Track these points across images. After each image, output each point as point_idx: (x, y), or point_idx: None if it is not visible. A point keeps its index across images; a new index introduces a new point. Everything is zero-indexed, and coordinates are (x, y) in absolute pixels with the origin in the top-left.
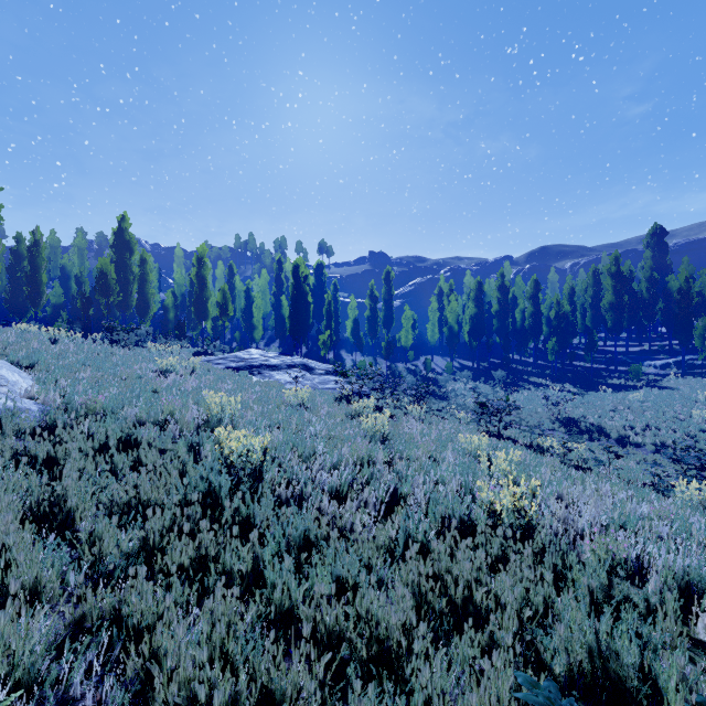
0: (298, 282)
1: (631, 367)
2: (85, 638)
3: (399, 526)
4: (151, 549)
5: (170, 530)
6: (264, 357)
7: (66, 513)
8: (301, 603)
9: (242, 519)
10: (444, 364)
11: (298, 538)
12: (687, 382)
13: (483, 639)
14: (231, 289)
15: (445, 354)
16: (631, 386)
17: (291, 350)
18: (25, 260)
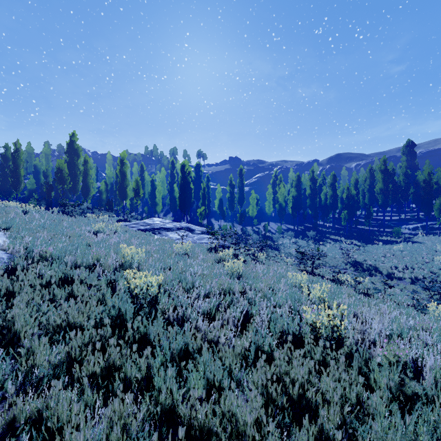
0: (184, 176)
1: (394, 229)
2: (13, 436)
3: (251, 340)
4: (73, 361)
5: (88, 344)
6: (162, 223)
7: (13, 333)
8: (180, 404)
9: (141, 335)
10: (276, 227)
11: (180, 350)
12: (429, 238)
13: (315, 428)
14: (142, 180)
15: (276, 221)
16: (394, 241)
17: (180, 218)
18: (10, 161)
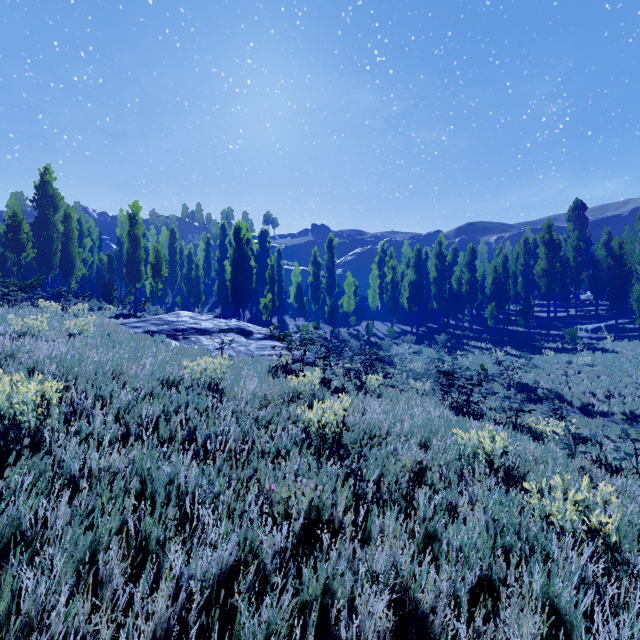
0: (239, 245)
1: (568, 331)
2: None
3: None
4: None
5: None
6: (193, 320)
7: None
8: None
9: None
10: (384, 329)
11: None
12: (625, 345)
13: None
14: (172, 254)
15: (384, 319)
16: (570, 350)
17: (235, 315)
18: None
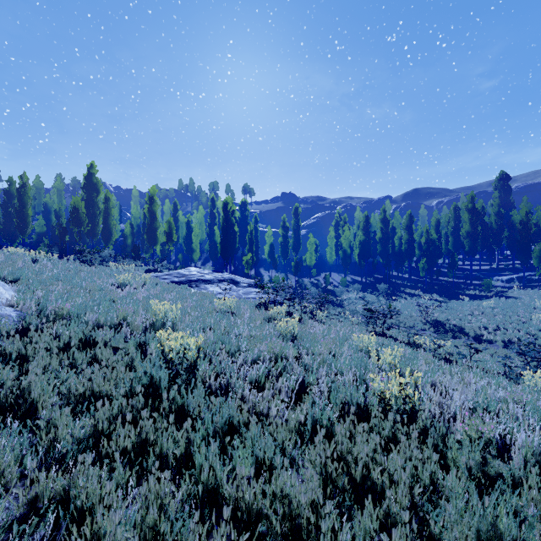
0: (227, 216)
1: (484, 281)
2: (36, 517)
3: (308, 412)
4: (100, 435)
5: (117, 417)
6: (200, 274)
7: (30, 404)
8: (225, 483)
9: (177, 406)
10: (339, 279)
11: (224, 424)
12: (527, 292)
13: (380, 512)
14: (175, 221)
15: (340, 271)
16: (484, 296)
17: (222, 268)
18: (15, 199)
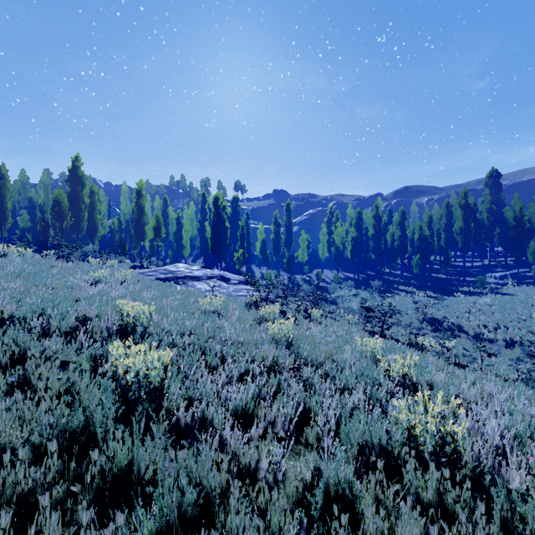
0: (218, 211)
1: (478, 278)
2: None
3: (315, 467)
4: None
5: (12, 496)
6: (188, 270)
7: None
8: None
9: (120, 467)
10: (331, 276)
11: (186, 503)
12: (522, 289)
13: None
14: (165, 217)
15: (332, 268)
16: (478, 293)
17: (213, 265)
18: None
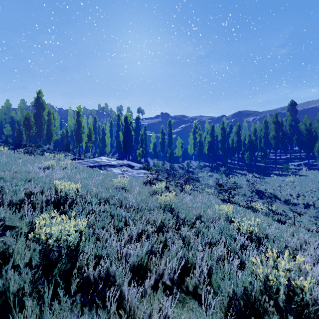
0: (127, 125)
1: (284, 165)
2: None
3: None
4: None
5: None
6: (108, 161)
7: None
8: None
9: None
10: (196, 164)
11: None
12: (311, 172)
13: None
14: (95, 128)
15: (196, 159)
16: (285, 174)
17: (124, 157)
18: None
